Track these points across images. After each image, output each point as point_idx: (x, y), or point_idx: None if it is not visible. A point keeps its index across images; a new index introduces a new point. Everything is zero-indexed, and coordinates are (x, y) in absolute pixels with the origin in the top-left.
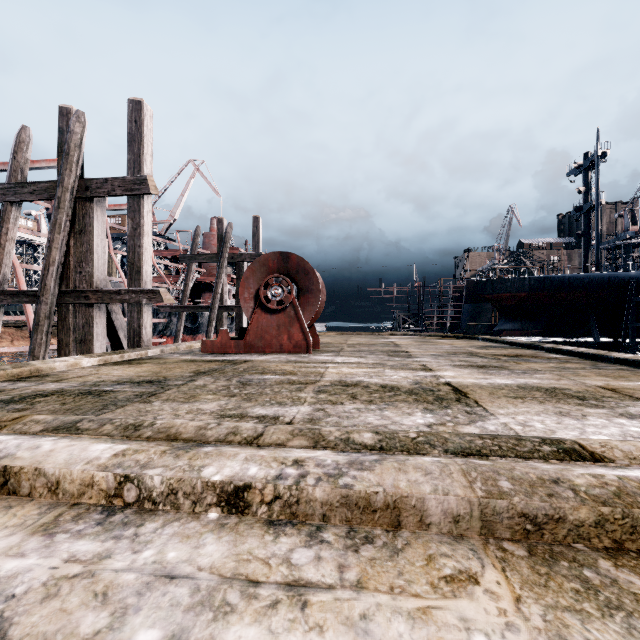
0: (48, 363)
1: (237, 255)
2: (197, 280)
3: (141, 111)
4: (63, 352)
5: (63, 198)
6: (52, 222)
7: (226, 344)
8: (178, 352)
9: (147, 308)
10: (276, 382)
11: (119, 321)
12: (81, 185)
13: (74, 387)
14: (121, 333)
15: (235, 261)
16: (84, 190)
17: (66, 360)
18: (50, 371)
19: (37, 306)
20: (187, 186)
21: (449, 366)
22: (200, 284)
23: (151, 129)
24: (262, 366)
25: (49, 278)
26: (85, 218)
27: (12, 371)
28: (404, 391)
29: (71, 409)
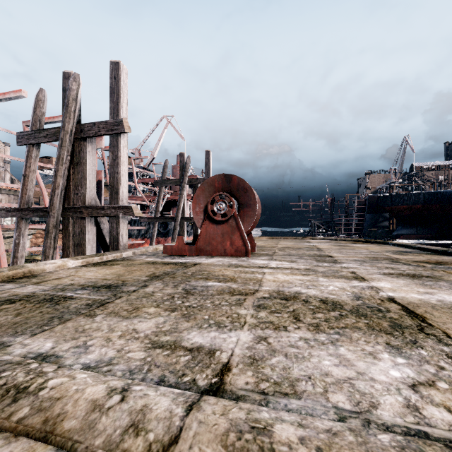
0: (39, 265)
1: (194, 180)
2: (168, 199)
3: (118, 69)
4: (65, 252)
5: (64, 139)
6: (57, 157)
7: (182, 248)
8: (146, 254)
9: (123, 220)
10: (217, 291)
11: (106, 229)
12: (77, 129)
13: (44, 291)
14: (108, 238)
15: (192, 184)
16: (79, 132)
17: (55, 262)
18: (41, 272)
19: (47, 219)
20: (162, 134)
21: (379, 274)
22: (170, 201)
23: (126, 83)
24: (207, 270)
25: (55, 198)
26: (80, 153)
27: (8, 273)
28: (349, 310)
29: (17, 323)
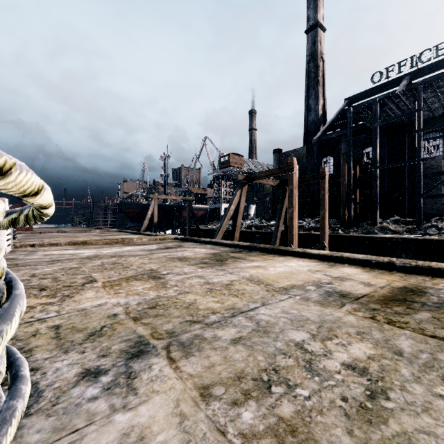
0: None
1: None
2: None
3: None
4: None
5: None
6: None
7: None
8: None
9: None
10: None
11: None
12: None
13: None
14: None
15: None
16: None
17: None
18: None
19: None
20: None
21: None
22: None
23: None
24: None
25: None
26: None
27: None
28: None
29: None
